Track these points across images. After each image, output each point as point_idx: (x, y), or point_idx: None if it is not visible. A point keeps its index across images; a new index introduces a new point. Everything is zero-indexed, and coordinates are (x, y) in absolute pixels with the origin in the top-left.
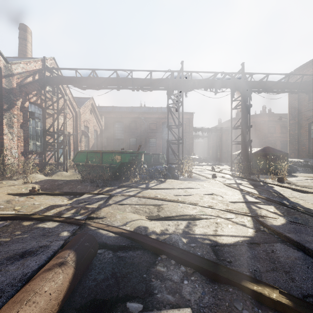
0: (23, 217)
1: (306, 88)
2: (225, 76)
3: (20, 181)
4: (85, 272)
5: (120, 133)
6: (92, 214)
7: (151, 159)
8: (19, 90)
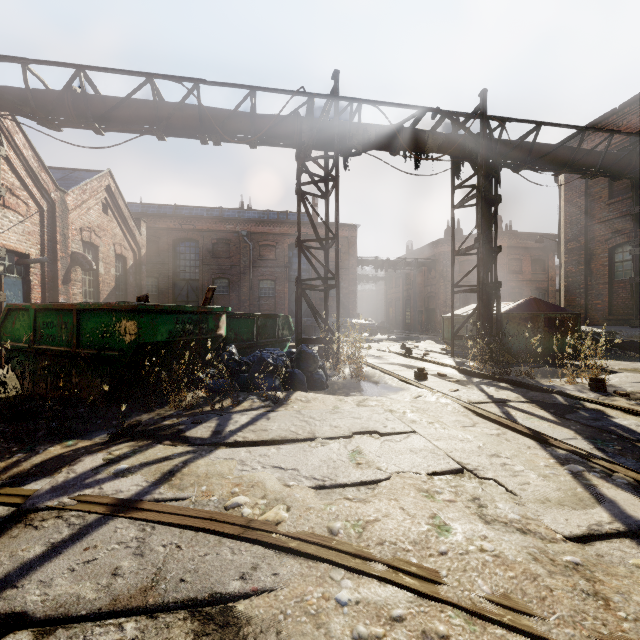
0: None
1: (616, 165)
2: (441, 120)
3: None
4: None
5: (190, 267)
6: None
7: (252, 330)
8: None
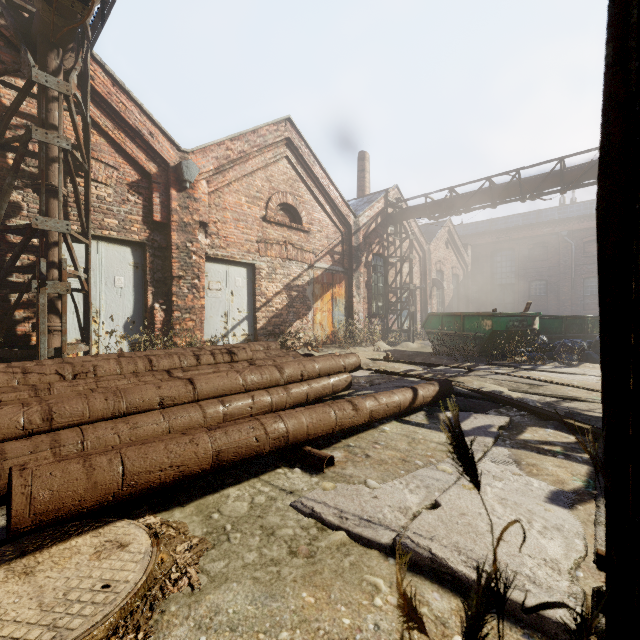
0: (391, 373)
1: None
2: None
3: (369, 349)
4: (444, 400)
5: (505, 273)
6: (448, 378)
7: (560, 327)
8: (363, 244)
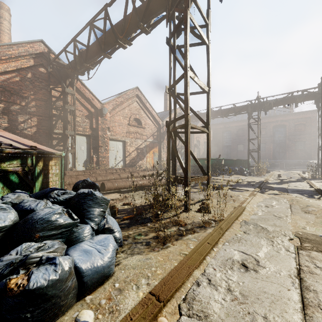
0: None
1: None
2: (302, 92)
3: None
4: None
5: (228, 141)
6: None
7: (233, 163)
8: (165, 131)
